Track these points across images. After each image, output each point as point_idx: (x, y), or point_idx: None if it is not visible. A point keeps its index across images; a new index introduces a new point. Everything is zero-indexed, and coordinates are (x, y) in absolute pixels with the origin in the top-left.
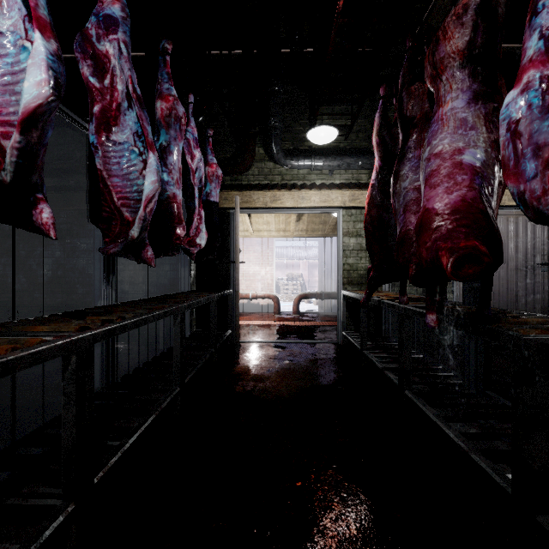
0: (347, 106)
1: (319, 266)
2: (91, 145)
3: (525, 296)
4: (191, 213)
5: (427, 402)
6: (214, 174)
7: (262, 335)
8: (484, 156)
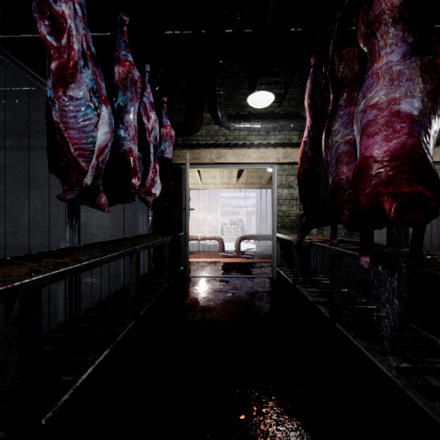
0: (281, 78)
1: (256, 213)
2: (49, 99)
3: (430, 238)
4: (147, 166)
5: (357, 335)
6: (167, 134)
7: (209, 271)
8: (421, 105)
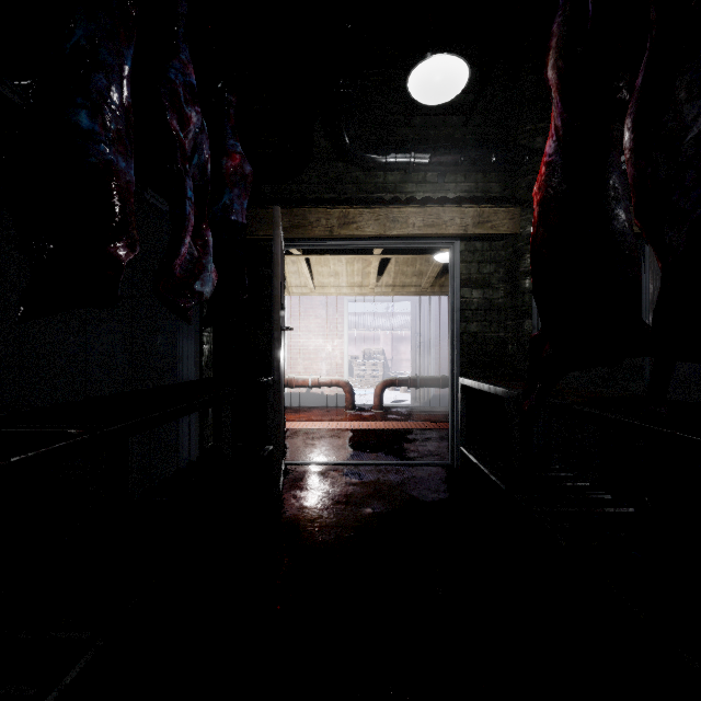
0: None
1: (412, 338)
2: None
3: None
4: (181, 229)
5: None
6: (237, 171)
7: (326, 450)
8: None
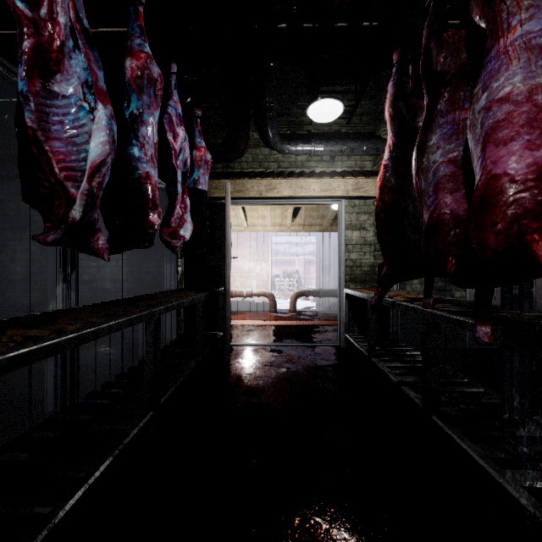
0: (350, 87)
1: (317, 262)
2: (21, 96)
3: None
4: (174, 200)
5: (465, 434)
6: (202, 159)
7: (257, 337)
8: None
